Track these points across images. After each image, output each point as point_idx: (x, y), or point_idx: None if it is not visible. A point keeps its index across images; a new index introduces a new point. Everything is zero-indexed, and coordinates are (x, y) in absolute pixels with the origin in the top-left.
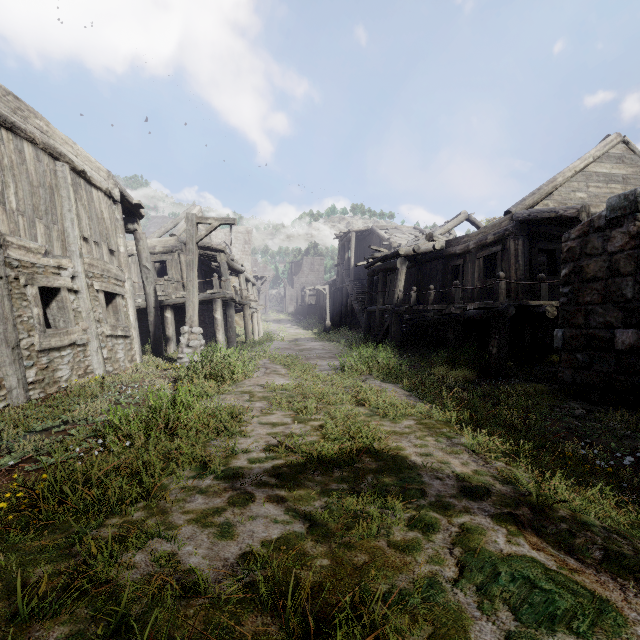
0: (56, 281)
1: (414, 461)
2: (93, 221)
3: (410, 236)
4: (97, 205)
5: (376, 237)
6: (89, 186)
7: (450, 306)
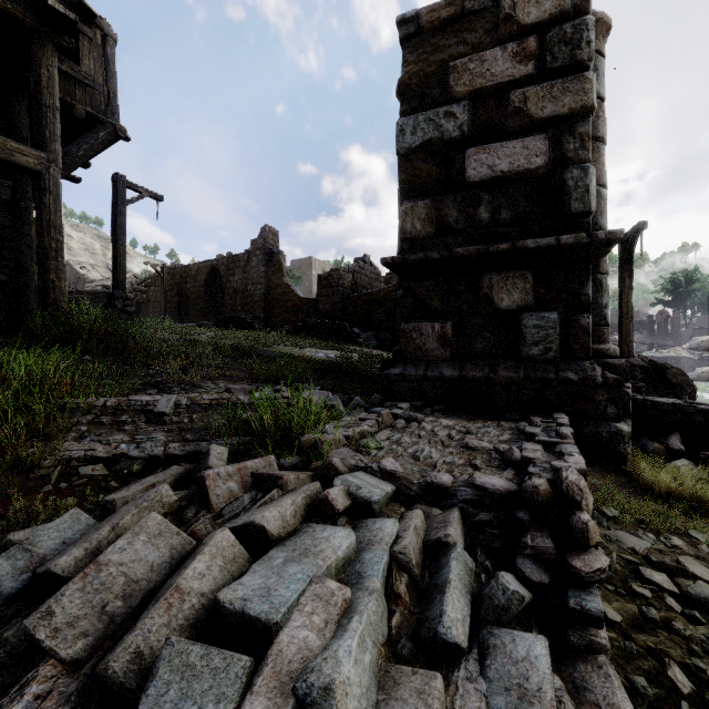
0: None
1: None
2: None
3: (103, 275)
4: None
5: (73, 270)
6: None
7: None
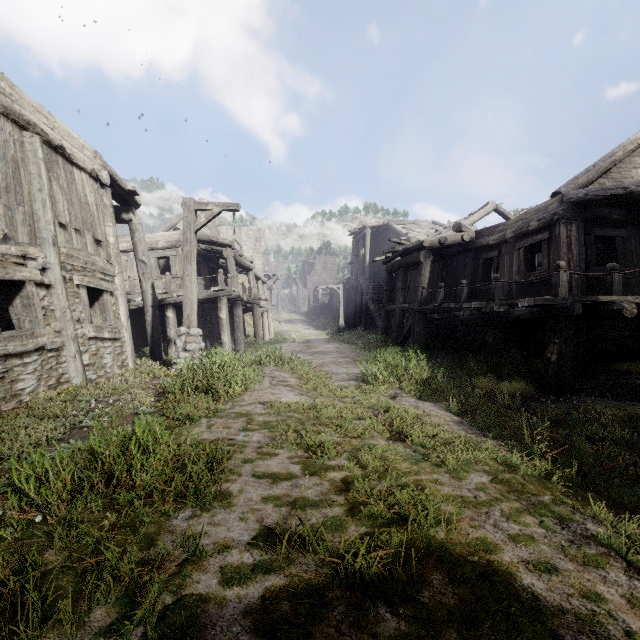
0: (18, 273)
1: (532, 590)
2: (74, 205)
3: (429, 231)
4: (80, 188)
5: (393, 233)
6: (69, 165)
7: (490, 303)
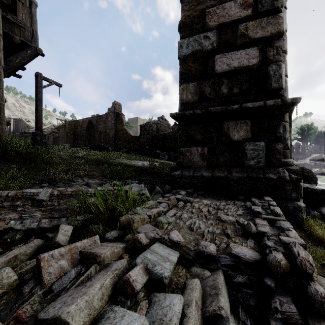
0: None
1: None
2: None
3: None
4: None
5: (23, 122)
6: None
7: None
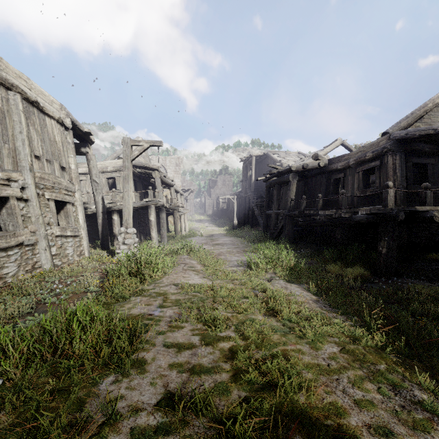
0: (4, 191)
1: None
2: (45, 143)
3: (296, 159)
4: (50, 130)
5: (270, 160)
6: (42, 115)
7: (338, 211)
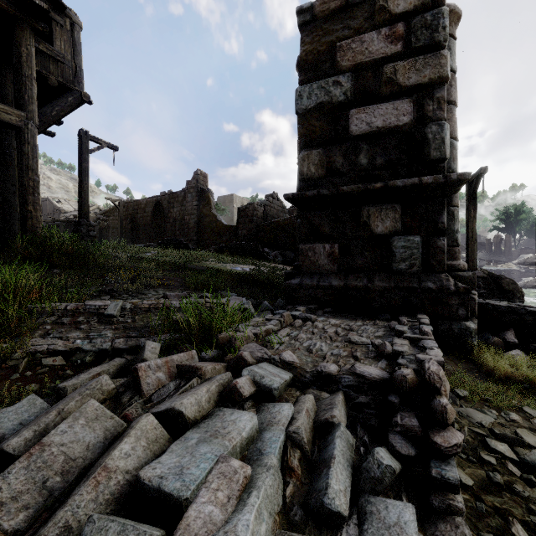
0: None
1: None
2: None
3: (74, 207)
4: None
5: (51, 204)
6: None
7: None
